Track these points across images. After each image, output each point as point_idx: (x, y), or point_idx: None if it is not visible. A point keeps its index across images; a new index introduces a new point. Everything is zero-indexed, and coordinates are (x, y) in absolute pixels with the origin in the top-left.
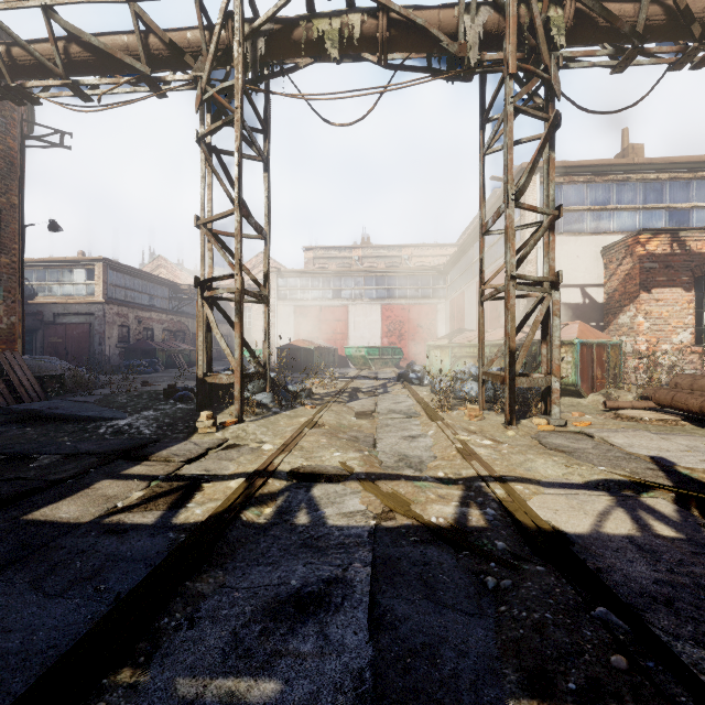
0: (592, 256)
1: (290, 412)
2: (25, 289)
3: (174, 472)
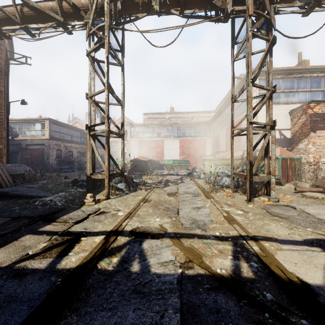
0: (284, 114)
1: (134, 193)
2: (13, 133)
3: (67, 229)
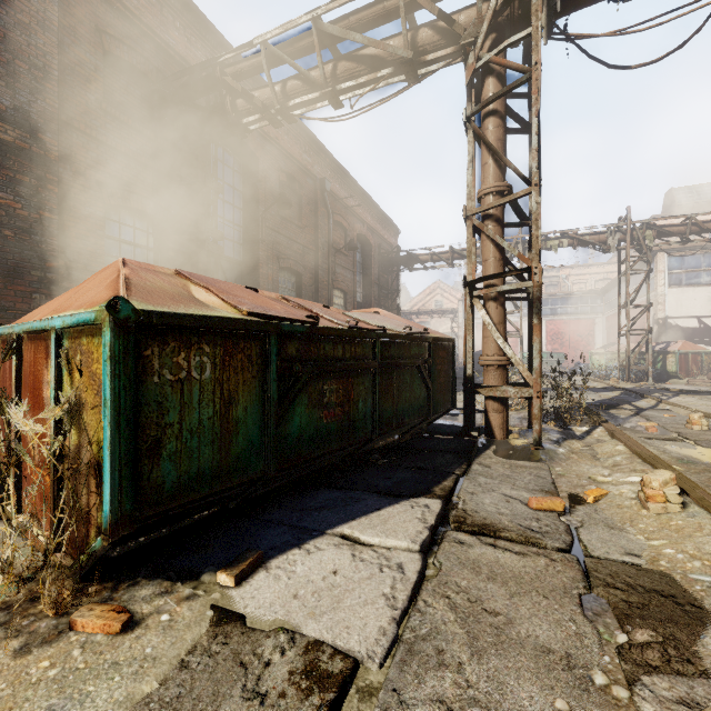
0: (705, 298)
1: None
2: None
3: None
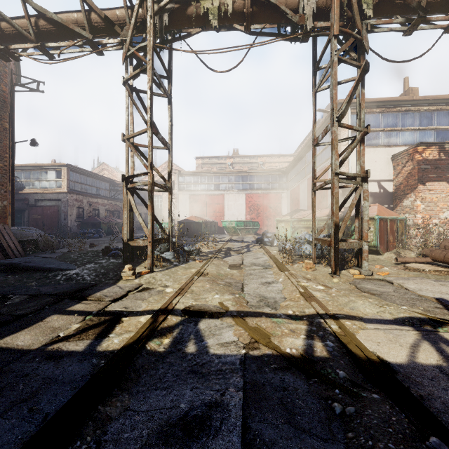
0: (385, 161)
1: (185, 265)
2: (17, 184)
3: (103, 308)
